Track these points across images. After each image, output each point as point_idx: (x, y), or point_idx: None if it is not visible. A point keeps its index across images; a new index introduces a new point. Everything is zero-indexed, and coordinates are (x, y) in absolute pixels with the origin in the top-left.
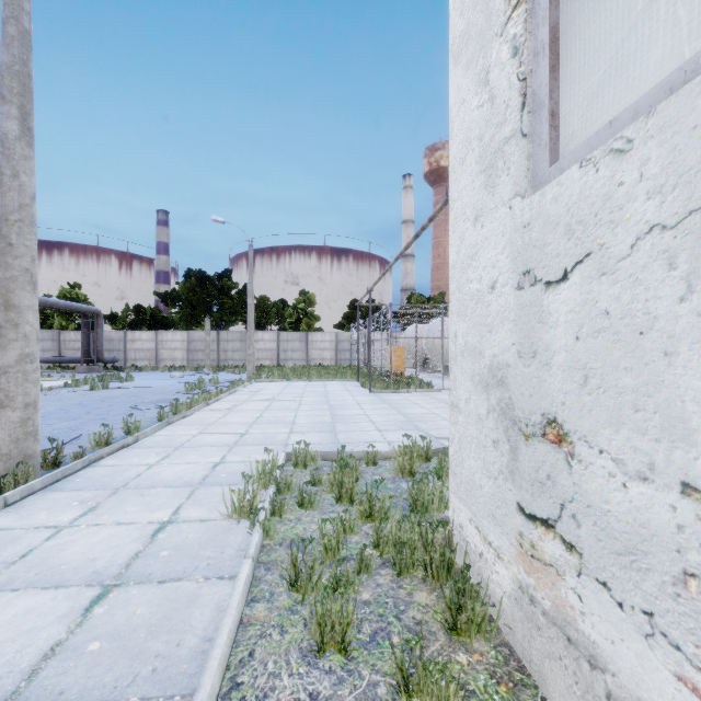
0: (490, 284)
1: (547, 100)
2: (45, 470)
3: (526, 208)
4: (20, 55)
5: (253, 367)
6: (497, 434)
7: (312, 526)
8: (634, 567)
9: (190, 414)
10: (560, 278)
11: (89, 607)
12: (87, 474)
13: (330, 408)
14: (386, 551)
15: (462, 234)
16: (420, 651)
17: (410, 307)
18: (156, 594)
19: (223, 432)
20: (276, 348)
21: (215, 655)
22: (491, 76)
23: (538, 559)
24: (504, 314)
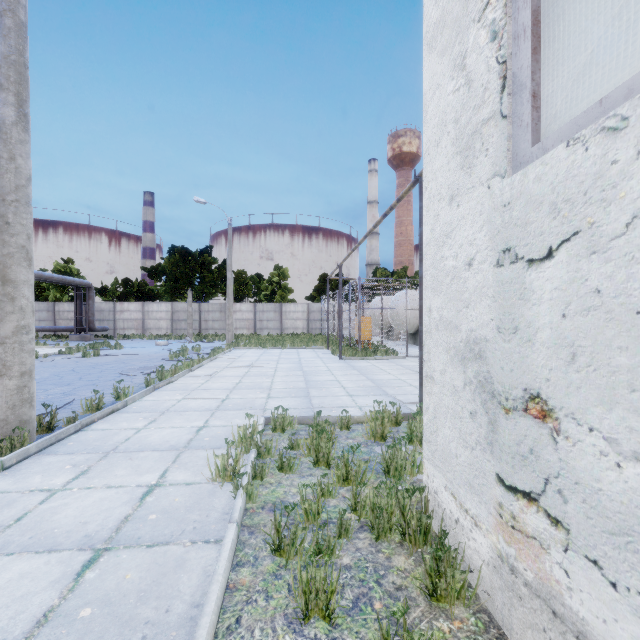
0: (466, 261)
1: (528, 81)
2: (40, 434)
3: (506, 188)
4: (16, 45)
5: (232, 336)
6: (475, 406)
7: (292, 489)
8: (630, 549)
9: (174, 380)
10: (544, 256)
11: (80, 571)
12: (79, 438)
13: (303, 374)
14: (363, 515)
15: (437, 213)
16: (403, 620)
17: (375, 280)
18: (145, 558)
19: (206, 397)
20: (253, 318)
21: (203, 624)
22: (468, 60)
23: (519, 530)
24: (482, 291)
